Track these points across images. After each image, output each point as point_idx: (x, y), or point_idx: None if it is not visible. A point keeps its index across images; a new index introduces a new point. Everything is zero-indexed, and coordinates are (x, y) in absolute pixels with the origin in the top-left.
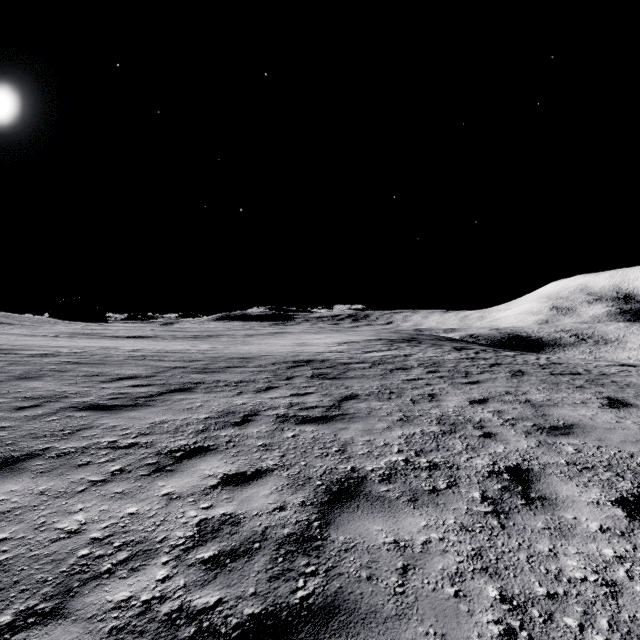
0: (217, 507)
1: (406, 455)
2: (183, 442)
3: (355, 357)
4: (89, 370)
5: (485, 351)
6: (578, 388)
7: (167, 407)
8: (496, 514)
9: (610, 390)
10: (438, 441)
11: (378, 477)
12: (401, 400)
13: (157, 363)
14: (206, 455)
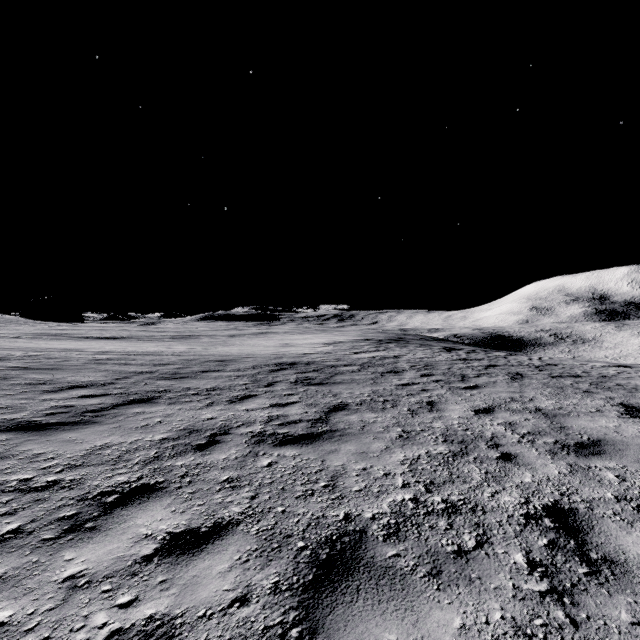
0: (143, 602)
1: (414, 491)
2: (123, 478)
3: (342, 359)
4: (36, 377)
5: (475, 351)
6: (586, 393)
7: (117, 425)
8: (557, 596)
9: (620, 395)
10: (450, 467)
11: (382, 530)
12: (397, 410)
13: (121, 367)
14: (149, 499)
